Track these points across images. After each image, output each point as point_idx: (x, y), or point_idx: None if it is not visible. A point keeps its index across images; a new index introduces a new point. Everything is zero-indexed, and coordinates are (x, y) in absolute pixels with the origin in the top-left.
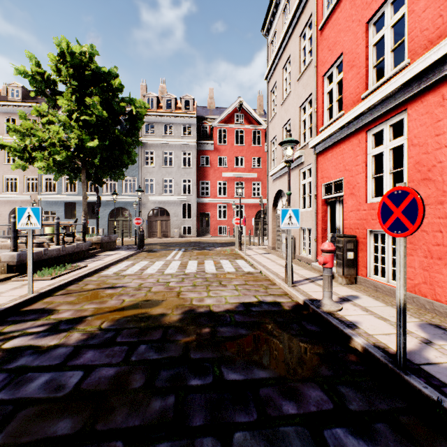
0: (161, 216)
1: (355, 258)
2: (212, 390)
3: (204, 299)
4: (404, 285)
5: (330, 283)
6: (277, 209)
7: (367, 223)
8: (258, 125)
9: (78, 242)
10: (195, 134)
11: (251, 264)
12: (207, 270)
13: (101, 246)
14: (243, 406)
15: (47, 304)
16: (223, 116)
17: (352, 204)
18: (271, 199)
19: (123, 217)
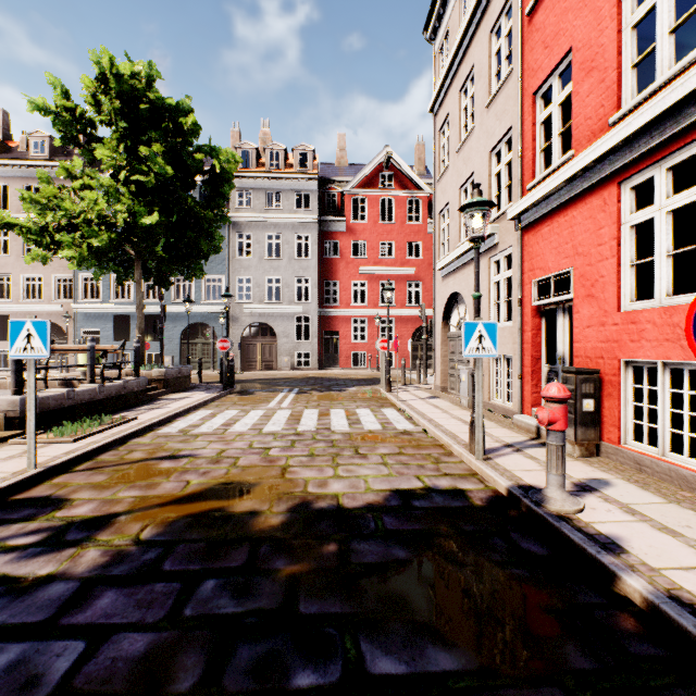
0: (263, 337)
1: (598, 409)
2: None
3: (329, 483)
4: None
5: (560, 459)
6: (450, 324)
7: (620, 347)
8: (416, 190)
9: (127, 379)
10: (316, 206)
11: (407, 416)
12: (335, 427)
13: (165, 384)
14: None
15: (57, 487)
16: (360, 178)
17: (590, 314)
18: (439, 308)
19: (203, 338)
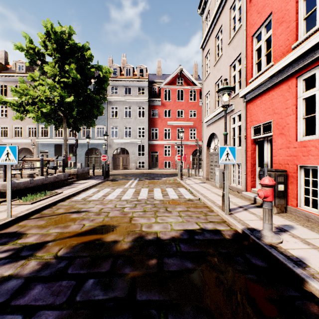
0: (123, 154)
1: (285, 190)
2: None
3: (153, 226)
4: None
5: (270, 215)
6: (210, 148)
7: (297, 159)
8: (194, 86)
9: (59, 173)
10: (147, 93)
11: (190, 192)
12: (156, 197)
13: (77, 176)
14: None
15: (21, 227)
16: (168, 80)
17: (281, 142)
18: (205, 140)
19: (95, 155)
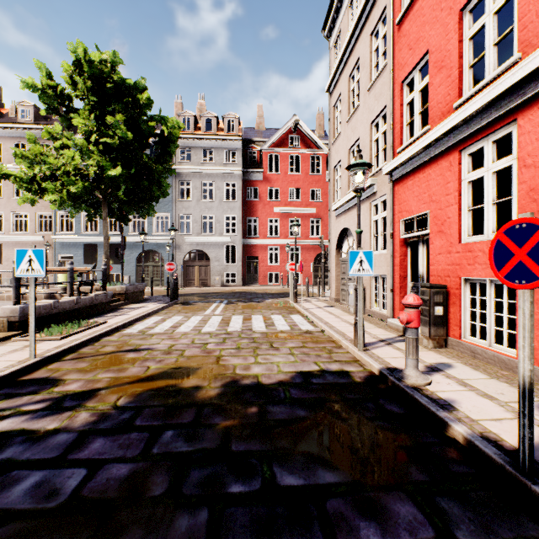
0: (200, 261)
1: (445, 314)
2: (260, 501)
3: (251, 367)
4: (530, 356)
5: (415, 348)
6: (342, 251)
7: (461, 269)
8: (317, 149)
9: (97, 293)
10: (240, 161)
11: (309, 320)
12: (255, 328)
13: (126, 297)
14: (304, 528)
15: (52, 371)
16: (274, 139)
17: (440, 244)
18: (334, 239)
19: (153, 262)
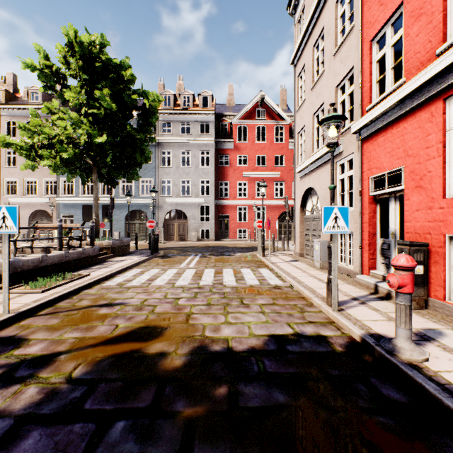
0: (178, 219)
1: (426, 273)
2: None
3: (221, 328)
4: None
5: (408, 316)
6: (306, 210)
7: (445, 225)
8: (280, 120)
9: (86, 247)
10: (213, 132)
11: (277, 274)
12: (226, 282)
13: (112, 250)
14: None
15: (22, 329)
16: (243, 112)
17: (419, 200)
18: (298, 199)
19: (139, 220)
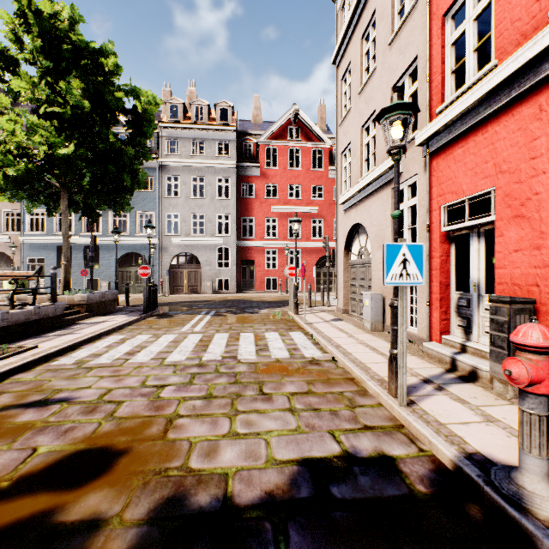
0: (189, 265)
1: None
2: None
3: (220, 448)
4: None
5: (545, 435)
6: (351, 253)
7: None
8: (319, 142)
9: (43, 304)
10: (234, 154)
11: (314, 341)
12: (241, 355)
13: (88, 308)
14: None
15: None
16: (272, 131)
17: (519, 236)
18: (342, 238)
19: (136, 266)
